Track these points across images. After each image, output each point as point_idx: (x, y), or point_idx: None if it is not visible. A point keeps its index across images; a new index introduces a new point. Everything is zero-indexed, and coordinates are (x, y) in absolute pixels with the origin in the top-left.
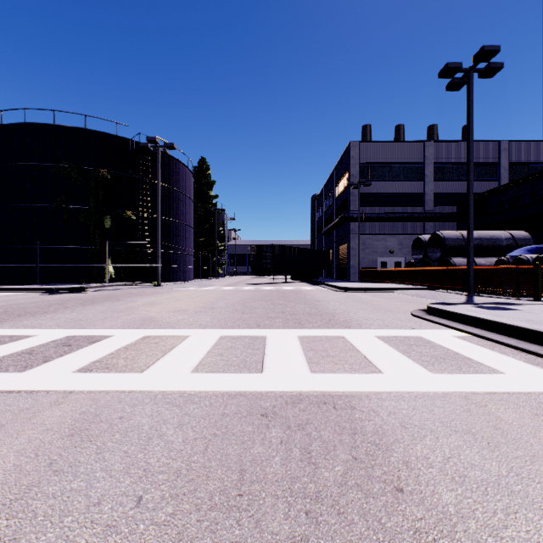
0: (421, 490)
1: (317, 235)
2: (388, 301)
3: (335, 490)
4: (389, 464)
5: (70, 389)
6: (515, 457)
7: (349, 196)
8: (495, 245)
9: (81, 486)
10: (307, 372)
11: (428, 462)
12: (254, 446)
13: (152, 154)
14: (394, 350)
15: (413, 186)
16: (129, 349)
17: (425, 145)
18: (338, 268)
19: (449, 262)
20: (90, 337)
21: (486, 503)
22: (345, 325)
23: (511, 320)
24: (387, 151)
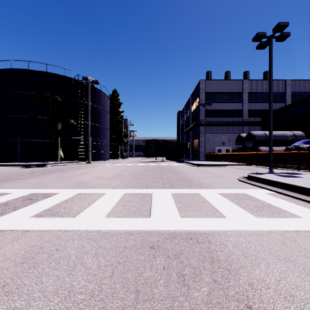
0: (264, 308)
1: (181, 134)
2: (223, 172)
3: (203, 308)
4: (239, 285)
5: (27, 229)
6: None
7: (199, 111)
8: (284, 139)
9: (22, 305)
10: (178, 217)
11: (266, 284)
12: (146, 271)
13: (85, 87)
14: (230, 202)
15: (236, 105)
16: (68, 202)
17: (243, 82)
18: (192, 153)
19: (257, 149)
20: (45, 194)
21: None
22: (199, 186)
23: (300, 183)
24: (221, 85)
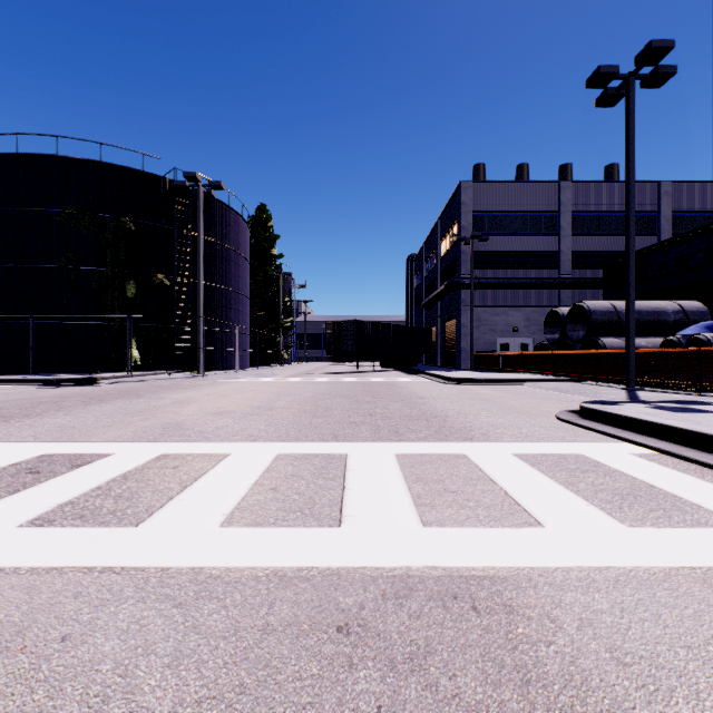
0: None
1: (415, 308)
2: (518, 398)
3: None
4: None
5: None
6: None
7: (458, 255)
8: (658, 321)
9: None
10: (416, 525)
11: None
12: None
13: (192, 197)
14: (549, 480)
15: (544, 242)
16: (129, 480)
17: (560, 187)
18: (443, 352)
19: (596, 344)
20: (75, 456)
21: None
22: (465, 435)
23: None
24: (509, 195)
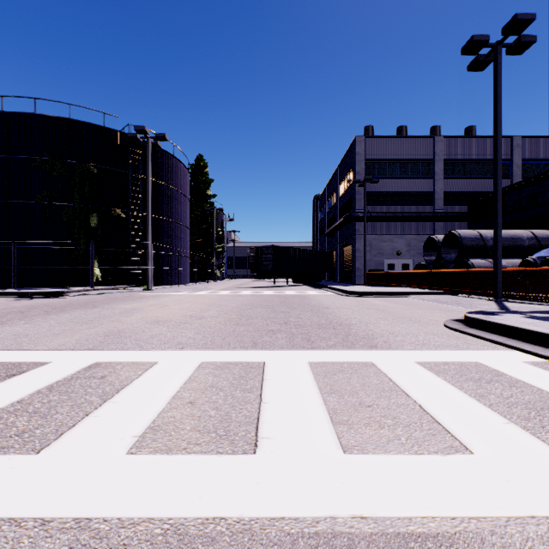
0: None
1: (320, 236)
2: (407, 308)
3: None
4: None
5: None
6: None
7: (354, 194)
8: (516, 245)
9: None
10: (336, 451)
11: None
12: None
13: (143, 148)
14: (459, 392)
15: (422, 184)
16: (53, 392)
17: (434, 141)
18: (342, 271)
19: (466, 264)
20: (14, 365)
21: None
22: (369, 343)
23: None
24: (394, 147)
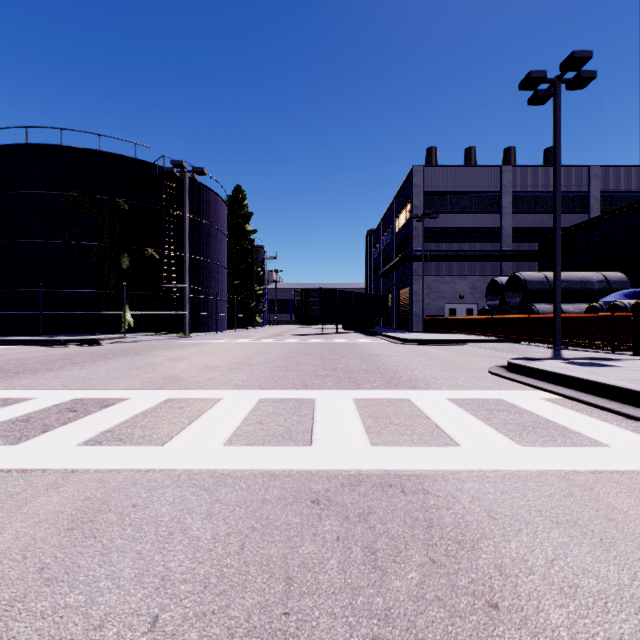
0: (521, 606)
1: (374, 277)
2: (459, 356)
3: (410, 607)
4: (477, 569)
5: (73, 468)
6: (637, 559)
7: (411, 231)
8: (585, 289)
9: (78, 601)
10: (367, 445)
11: (527, 567)
12: (304, 544)
13: (178, 181)
14: (471, 417)
15: (487, 219)
16: (148, 416)
17: (501, 171)
18: (398, 316)
19: (530, 309)
20: (101, 400)
21: (608, 625)
22: (410, 385)
23: (611, 379)
24: (456, 178)
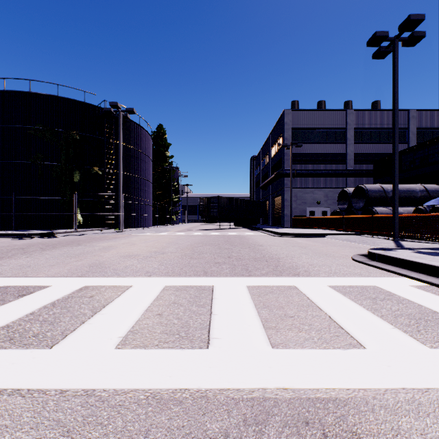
0: None
1: (256, 189)
2: (324, 246)
3: None
4: None
5: None
6: None
7: (283, 156)
8: (411, 196)
9: None
10: (267, 347)
11: None
12: None
13: (115, 119)
14: (359, 307)
15: (337, 147)
16: (55, 307)
17: (347, 113)
18: (273, 216)
19: (371, 211)
20: (23, 288)
21: None
22: (293, 272)
23: None
24: (315, 118)
